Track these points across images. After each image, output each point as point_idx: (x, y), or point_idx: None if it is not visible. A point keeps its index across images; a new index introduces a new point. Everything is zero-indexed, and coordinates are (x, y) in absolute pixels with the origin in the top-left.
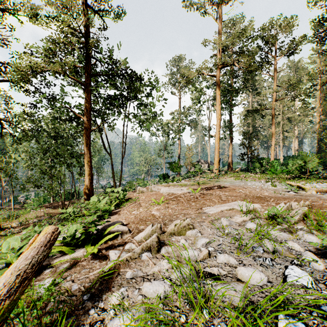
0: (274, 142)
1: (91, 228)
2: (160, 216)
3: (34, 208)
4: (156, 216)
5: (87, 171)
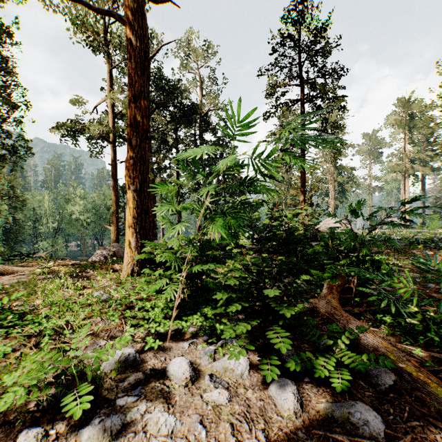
0: None
1: None
2: None
3: None
4: None
5: None
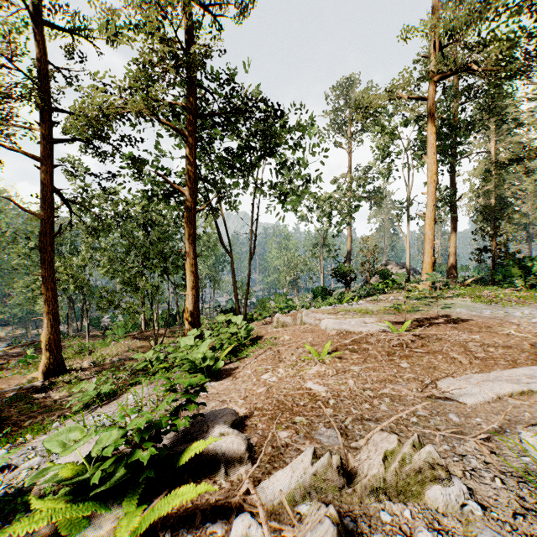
0: None
1: (140, 449)
2: (327, 400)
3: (116, 339)
4: (318, 399)
5: (189, 282)
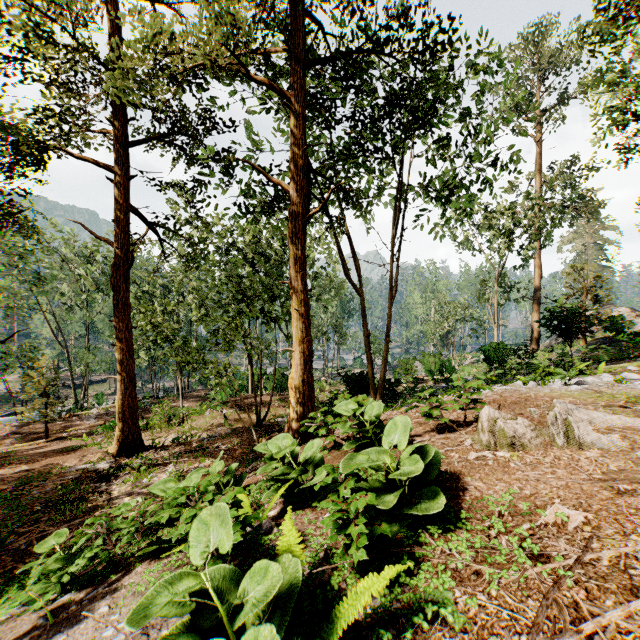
0: None
1: None
2: None
3: (212, 406)
4: None
5: (296, 331)
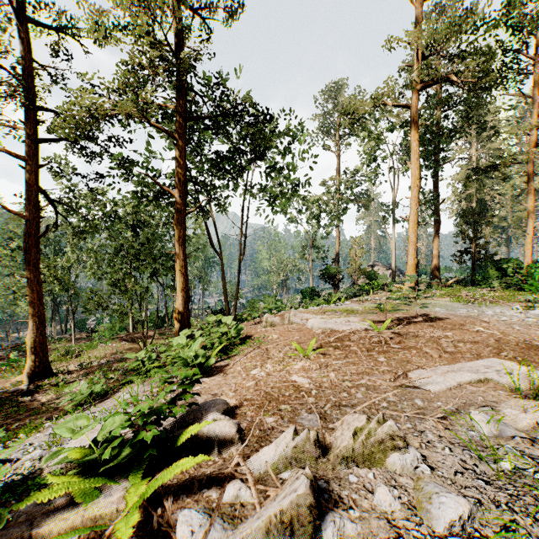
0: (530, 227)
1: (144, 431)
2: (310, 391)
3: (103, 341)
4: (302, 390)
5: (179, 283)
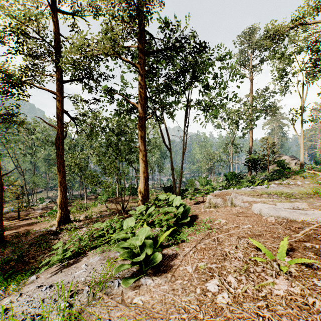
0: None
1: None
2: None
3: (100, 202)
4: None
5: (141, 167)
